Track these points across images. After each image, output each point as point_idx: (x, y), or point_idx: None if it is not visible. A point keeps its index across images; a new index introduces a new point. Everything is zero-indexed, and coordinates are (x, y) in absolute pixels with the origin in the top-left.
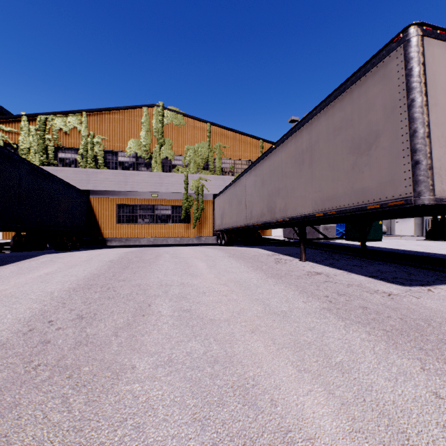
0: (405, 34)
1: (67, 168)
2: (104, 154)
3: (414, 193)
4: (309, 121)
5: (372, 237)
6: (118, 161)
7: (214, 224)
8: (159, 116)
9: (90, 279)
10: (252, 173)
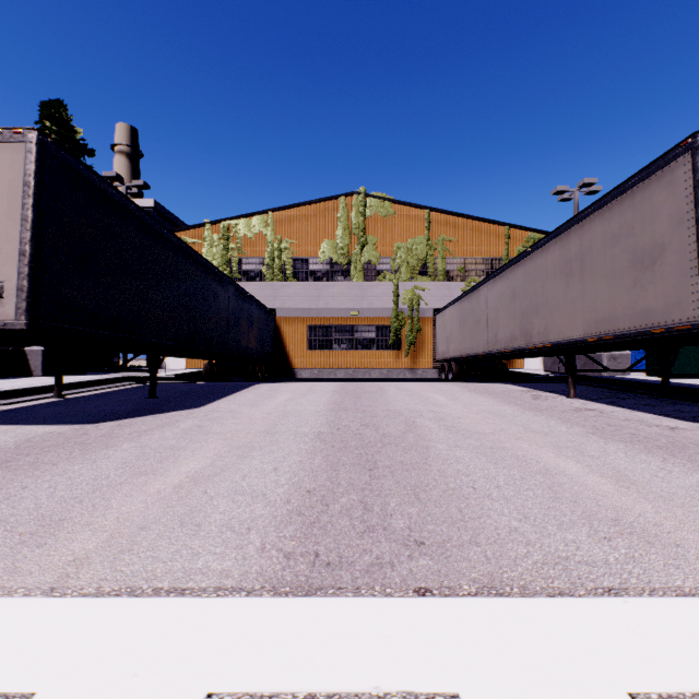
0: (693, 141)
1: (252, 282)
2: (292, 262)
3: None
4: (578, 223)
5: (692, 371)
6: (309, 270)
7: (435, 351)
8: (360, 206)
9: (337, 404)
10: (497, 283)
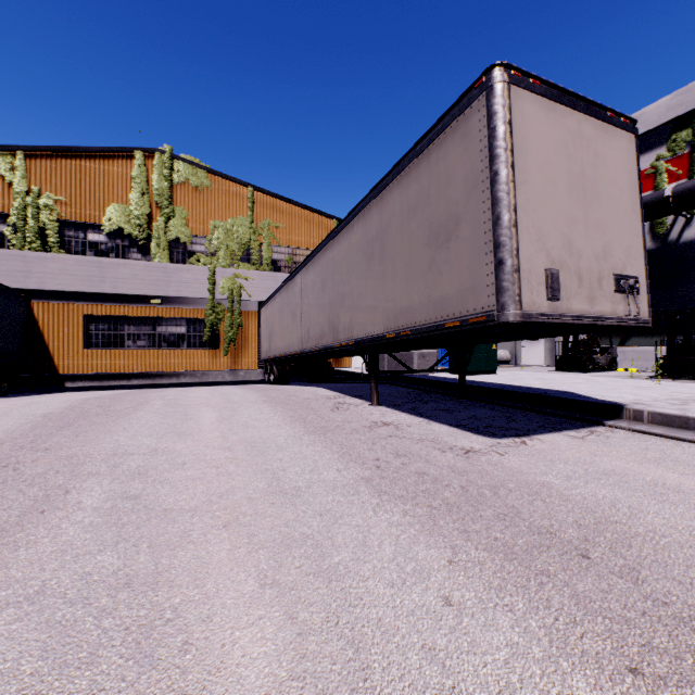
0: (488, 78)
1: None
2: (59, 227)
3: (497, 305)
4: (379, 194)
5: (483, 368)
6: (88, 240)
7: (261, 349)
8: (165, 168)
9: None
10: (310, 270)
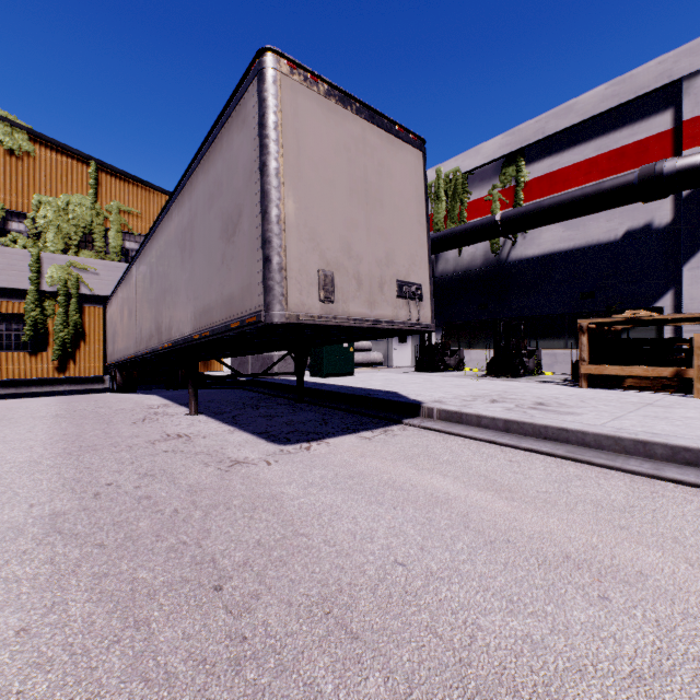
0: (259, 61)
1: None
2: None
3: (264, 305)
4: (190, 179)
5: (341, 370)
6: None
7: (107, 352)
8: None
9: None
10: (142, 261)
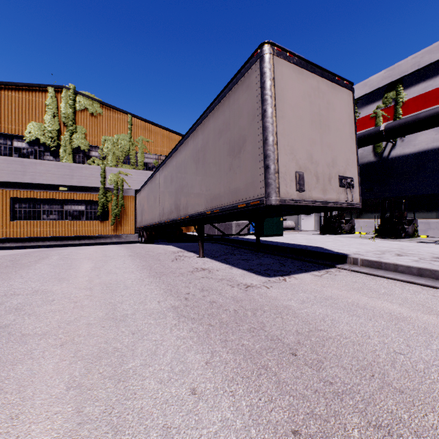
0: (261, 50)
1: None
2: None
3: (265, 194)
4: (202, 122)
5: (275, 232)
6: (14, 146)
7: (136, 220)
8: (70, 99)
9: None
10: (164, 170)
